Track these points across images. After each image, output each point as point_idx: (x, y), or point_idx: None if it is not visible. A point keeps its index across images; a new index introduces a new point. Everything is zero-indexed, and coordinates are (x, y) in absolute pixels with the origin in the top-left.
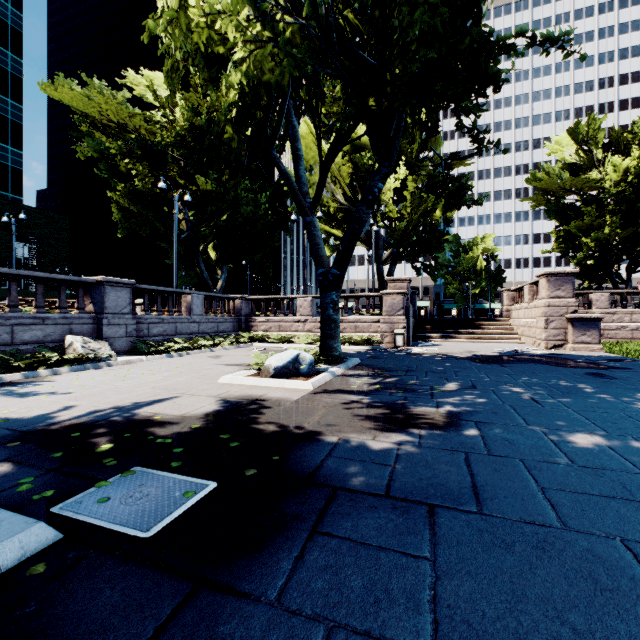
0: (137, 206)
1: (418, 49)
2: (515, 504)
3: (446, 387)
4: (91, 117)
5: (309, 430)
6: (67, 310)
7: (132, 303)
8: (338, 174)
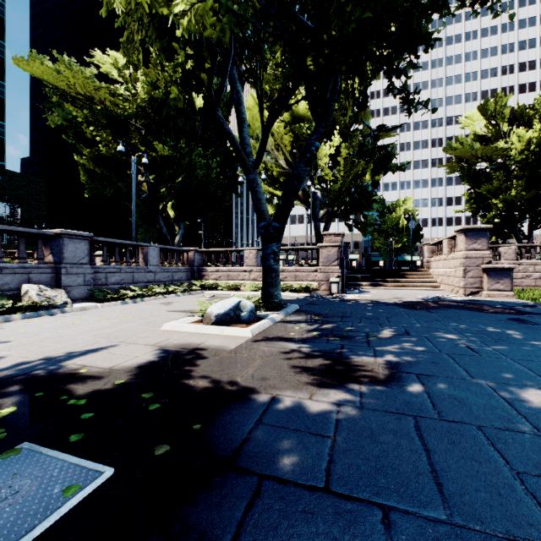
0: (101, 168)
1: (353, 10)
2: (493, 504)
3: (381, 334)
4: (61, 90)
5: (241, 386)
6: (26, 260)
7: (91, 254)
8: (280, 142)
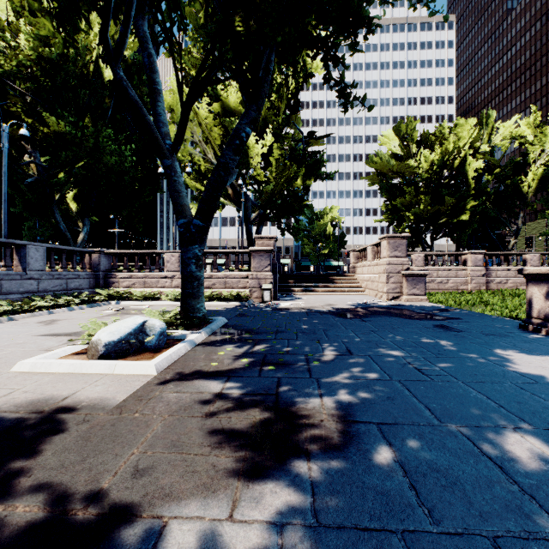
0: None
1: None
2: None
3: (322, 355)
4: None
5: (105, 504)
6: None
7: None
8: (209, 134)
